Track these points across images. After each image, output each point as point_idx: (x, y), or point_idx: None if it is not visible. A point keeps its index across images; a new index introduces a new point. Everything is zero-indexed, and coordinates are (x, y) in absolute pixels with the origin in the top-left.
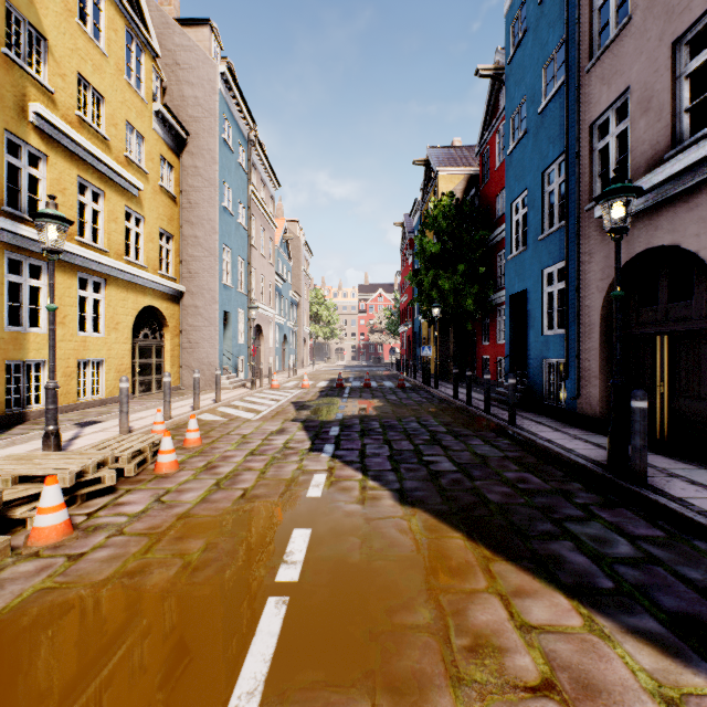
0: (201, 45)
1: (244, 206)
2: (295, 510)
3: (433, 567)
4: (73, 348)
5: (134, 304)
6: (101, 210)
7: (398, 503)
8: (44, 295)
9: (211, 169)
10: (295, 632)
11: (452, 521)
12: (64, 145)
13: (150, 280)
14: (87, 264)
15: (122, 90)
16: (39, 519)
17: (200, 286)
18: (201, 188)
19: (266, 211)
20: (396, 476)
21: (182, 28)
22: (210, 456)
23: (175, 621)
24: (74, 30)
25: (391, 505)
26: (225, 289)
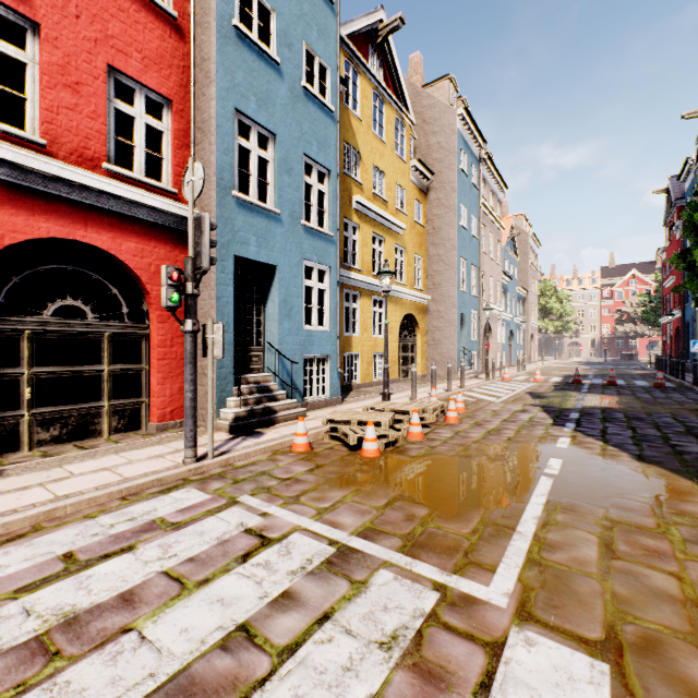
0: (442, 98)
1: (476, 219)
2: (548, 451)
3: (658, 488)
4: (370, 345)
5: (399, 313)
6: (382, 251)
7: (635, 460)
8: (358, 313)
9: (450, 197)
10: (560, 487)
11: (685, 475)
12: (367, 215)
13: (409, 294)
14: (377, 289)
15: (393, 162)
16: (411, 428)
17: (442, 295)
18: (442, 215)
19: (494, 217)
20: (635, 448)
21: (427, 90)
22: (475, 419)
23: (494, 472)
24: (371, 138)
25: (628, 460)
26: (461, 295)
